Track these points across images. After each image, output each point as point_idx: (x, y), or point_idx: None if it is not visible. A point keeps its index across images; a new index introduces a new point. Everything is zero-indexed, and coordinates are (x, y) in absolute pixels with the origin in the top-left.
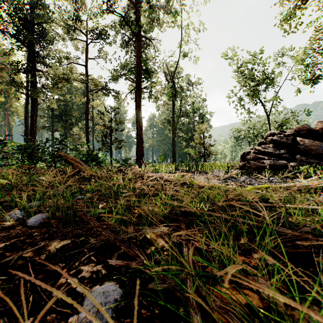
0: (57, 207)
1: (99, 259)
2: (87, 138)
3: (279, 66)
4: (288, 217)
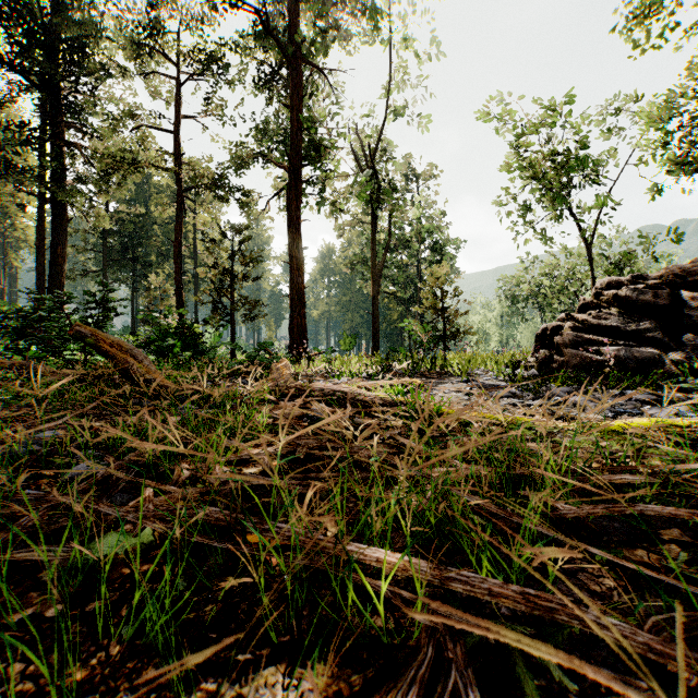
0: None
1: None
2: (178, 296)
3: (613, 134)
4: None
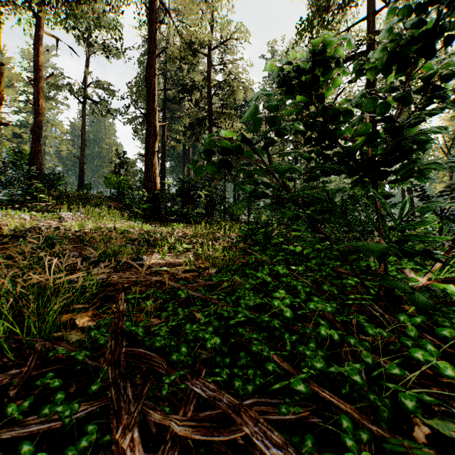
0: None
1: None
2: None
3: None
4: None
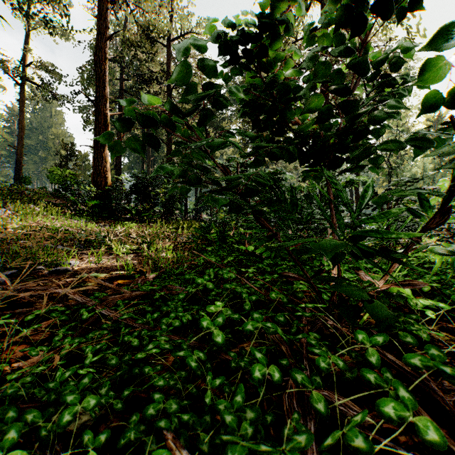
0: None
1: None
2: None
3: None
4: None
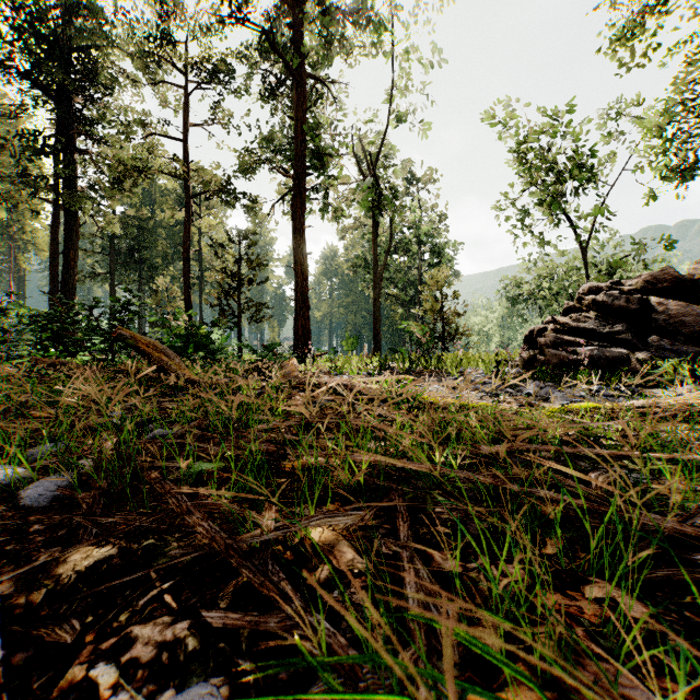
0: (99, 457)
1: (185, 603)
2: (186, 299)
3: (607, 142)
4: (653, 483)
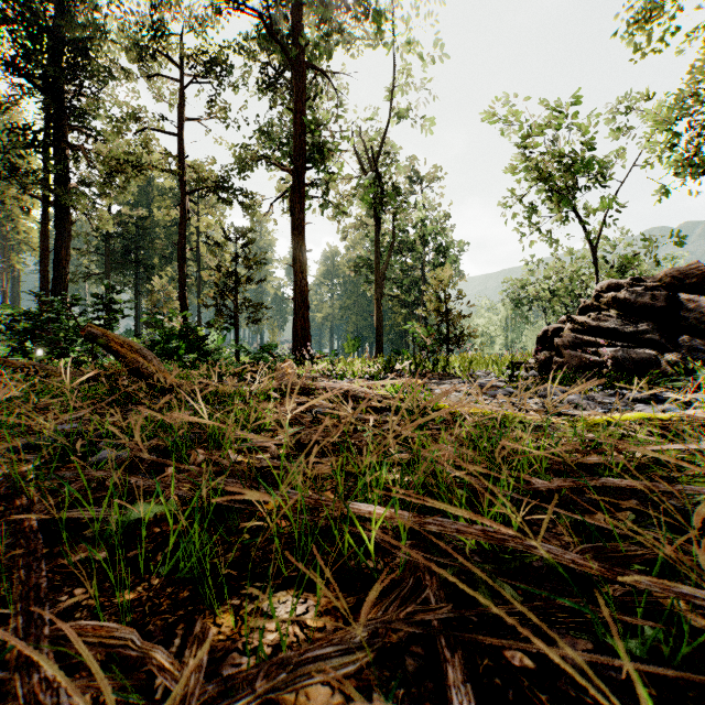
0: None
1: None
2: (181, 299)
3: (617, 137)
4: None
